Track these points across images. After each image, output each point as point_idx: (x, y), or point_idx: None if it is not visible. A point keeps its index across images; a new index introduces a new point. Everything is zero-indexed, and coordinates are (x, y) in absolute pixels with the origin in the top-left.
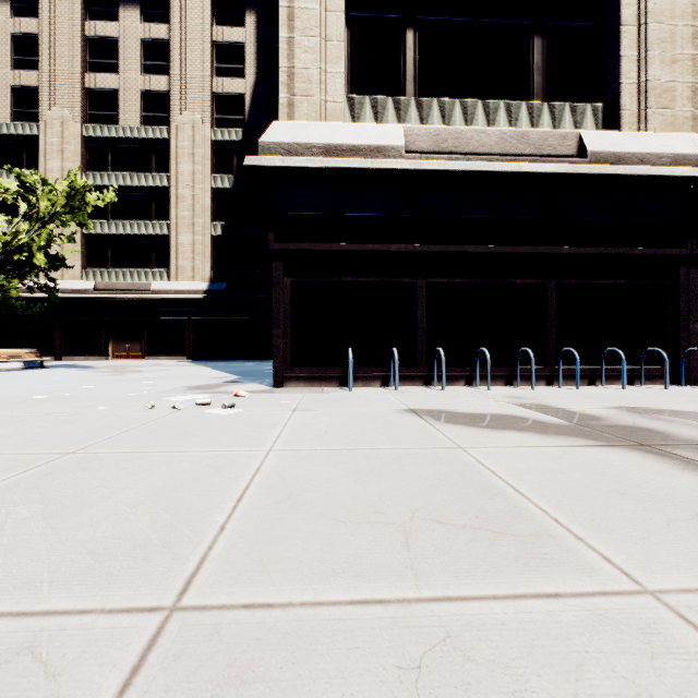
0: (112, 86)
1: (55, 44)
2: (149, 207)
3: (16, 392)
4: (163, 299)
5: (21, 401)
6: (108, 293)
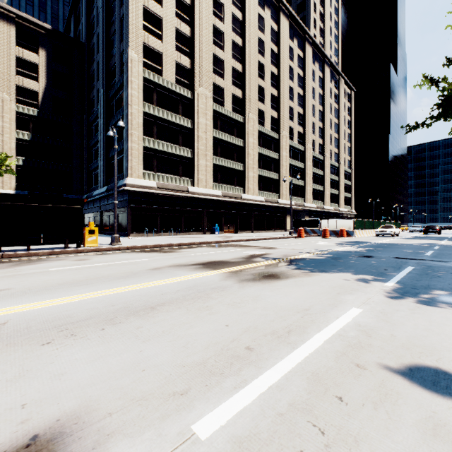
0: None
1: None
2: None
3: None
4: None
5: None
6: None
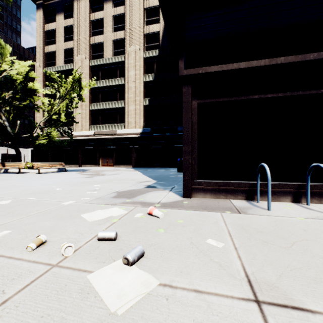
0: (101, 41)
1: (79, 27)
2: (116, 95)
3: (9, 193)
4: (121, 138)
5: None
6: (99, 136)
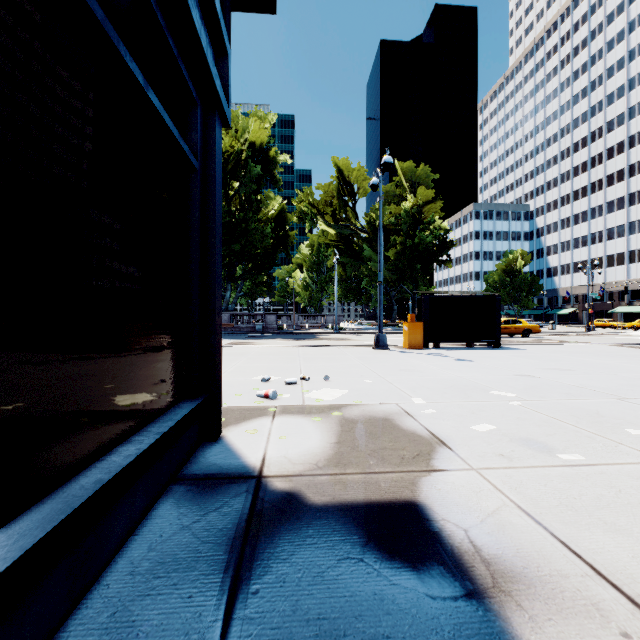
0: None
1: None
2: None
3: (633, 408)
4: None
5: (478, 387)
6: None
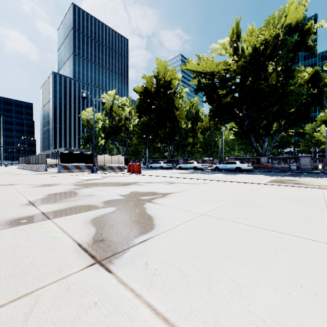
0: None
1: None
2: None
3: None
4: None
5: None
6: None
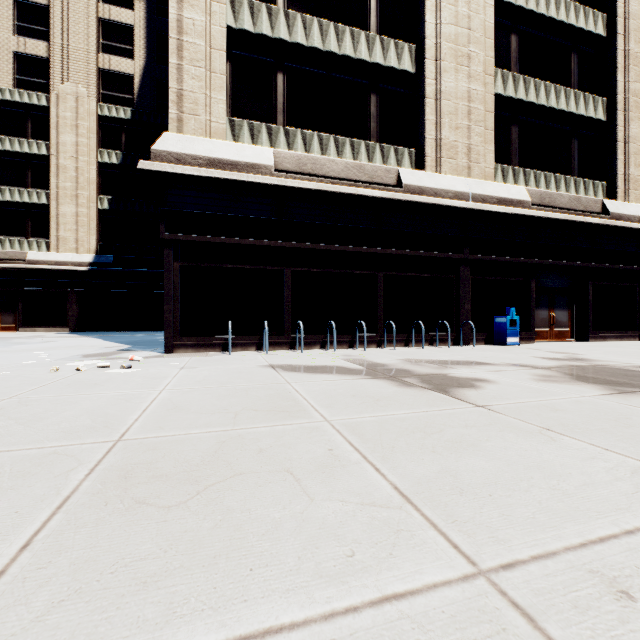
0: None
1: None
2: (25, 174)
3: None
4: (41, 269)
5: None
6: None
